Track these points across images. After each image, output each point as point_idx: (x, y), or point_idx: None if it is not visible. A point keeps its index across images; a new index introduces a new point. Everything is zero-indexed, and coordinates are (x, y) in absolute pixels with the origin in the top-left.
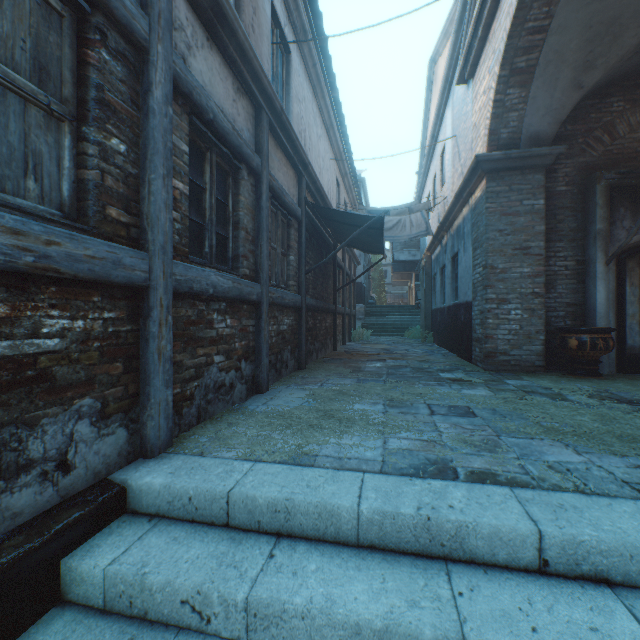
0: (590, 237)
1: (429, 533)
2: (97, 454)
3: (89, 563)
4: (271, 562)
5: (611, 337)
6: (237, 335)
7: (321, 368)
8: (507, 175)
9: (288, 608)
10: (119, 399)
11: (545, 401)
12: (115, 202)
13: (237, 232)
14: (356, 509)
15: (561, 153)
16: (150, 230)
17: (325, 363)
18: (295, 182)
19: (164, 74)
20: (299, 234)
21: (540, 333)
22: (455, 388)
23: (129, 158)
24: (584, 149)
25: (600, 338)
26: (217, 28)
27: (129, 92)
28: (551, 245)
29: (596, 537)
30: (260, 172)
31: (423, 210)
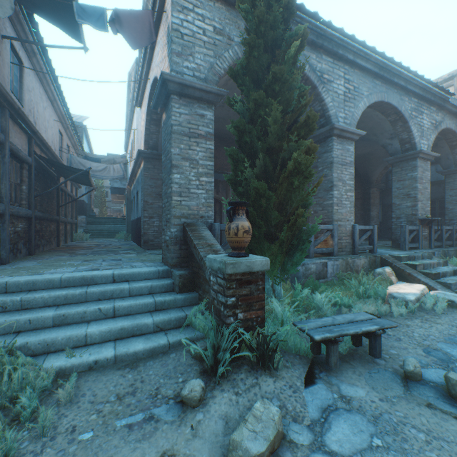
0: None
1: (84, 279)
2: None
3: None
4: (29, 293)
5: None
6: None
7: (47, 254)
8: (153, 161)
9: (37, 297)
10: None
11: (153, 255)
12: None
13: None
14: (61, 277)
15: None
16: None
17: (50, 252)
18: (27, 141)
19: None
20: (30, 173)
21: None
22: (122, 255)
23: None
24: None
25: None
26: None
27: None
28: None
29: (126, 272)
30: (5, 143)
31: (122, 163)
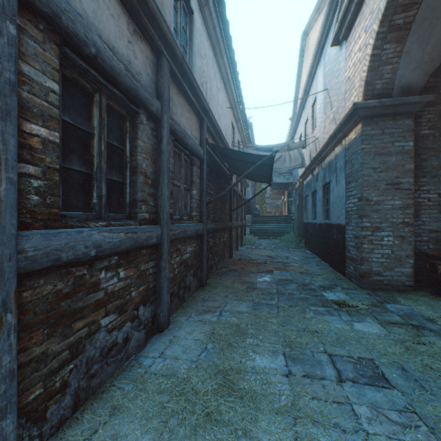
0: None
1: None
2: None
3: None
4: None
5: None
6: (133, 283)
7: (220, 284)
8: (380, 120)
9: None
10: None
11: None
12: None
13: (135, 177)
14: None
15: (430, 101)
16: None
17: (223, 276)
18: (197, 126)
19: None
20: (201, 170)
21: (409, 257)
22: (345, 320)
23: None
24: None
25: None
26: None
27: None
28: (416, 180)
29: None
30: (160, 116)
31: (299, 148)
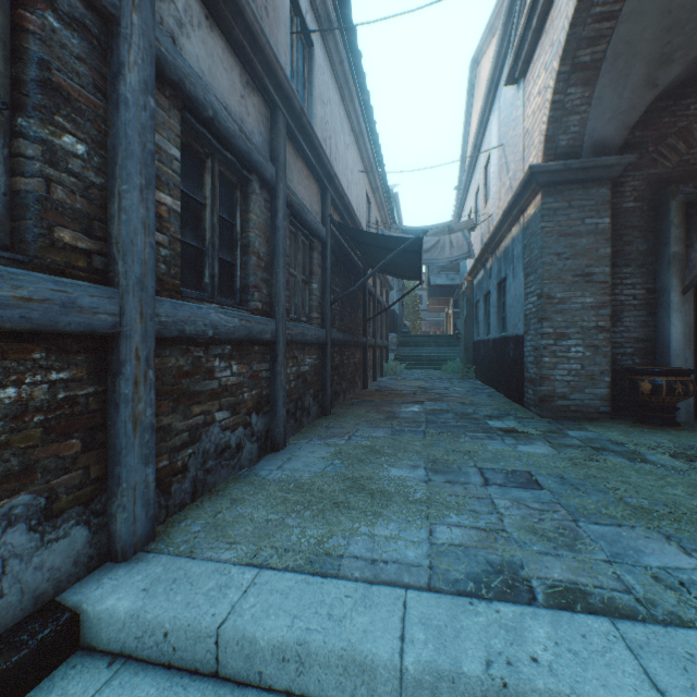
0: (663, 261)
1: None
2: (39, 569)
3: None
4: None
5: (691, 380)
6: (246, 383)
7: (349, 414)
8: (566, 189)
9: None
10: (75, 488)
11: (622, 463)
12: (69, 222)
13: (247, 257)
14: (398, 664)
15: (630, 163)
16: (121, 259)
17: (354, 406)
18: (319, 197)
19: (142, 53)
20: (323, 258)
21: (605, 374)
22: (509, 443)
23: (91, 163)
24: (655, 159)
25: (678, 381)
26: (218, 3)
27: (91, 74)
28: (617, 271)
29: None
30: (275, 185)
31: (465, 229)
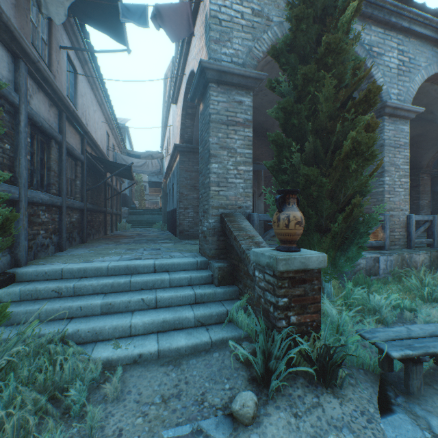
0: None
1: (128, 268)
2: (2, 262)
3: (13, 288)
4: (80, 280)
5: None
6: (50, 222)
7: (96, 242)
8: (188, 154)
9: (87, 284)
10: None
11: (189, 245)
12: (7, 168)
13: (50, 172)
14: (107, 266)
15: None
16: (20, 178)
17: (99, 240)
18: (80, 141)
19: (25, 116)
20: (83, 169)
21: None
22: (160, 244)
23: (11, 150)
24: None
25: None
26: (43, 85)
27: (11, 125)
28: None
29: (166, 262)
30: (62, 142)
31: (159, 158)
